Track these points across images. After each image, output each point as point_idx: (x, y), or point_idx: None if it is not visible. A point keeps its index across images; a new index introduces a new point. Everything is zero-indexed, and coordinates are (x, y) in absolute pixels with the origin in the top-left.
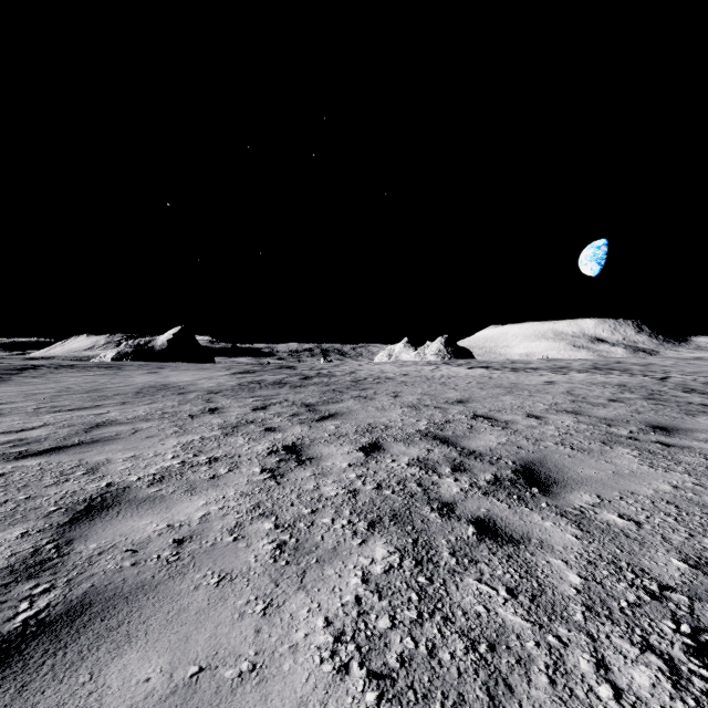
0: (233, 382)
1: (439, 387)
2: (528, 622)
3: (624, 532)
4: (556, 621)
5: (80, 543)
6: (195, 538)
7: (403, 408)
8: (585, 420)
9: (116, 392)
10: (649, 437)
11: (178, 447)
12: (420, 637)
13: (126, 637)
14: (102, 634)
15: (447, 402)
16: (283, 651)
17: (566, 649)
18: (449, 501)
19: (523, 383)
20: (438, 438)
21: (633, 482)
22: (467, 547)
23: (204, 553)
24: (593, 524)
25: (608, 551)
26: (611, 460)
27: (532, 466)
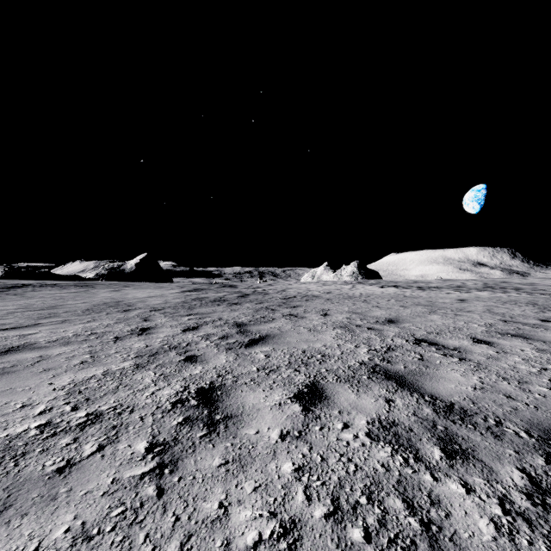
0: (179, 299)
1: (363, 305)
2: None
3: None
4: None
5: None
6: None
7: (335, 329)
8: (546, 348)
9: (69, 309)
10: None
11: (65, 390)
12: None
13: None
14: None
15: (378, 321)
16: None
17: None
18: None
19: (438, 301)
20: (391, 376)
21: None
22: None
23: None
24: None
25: None
26: None
27: None
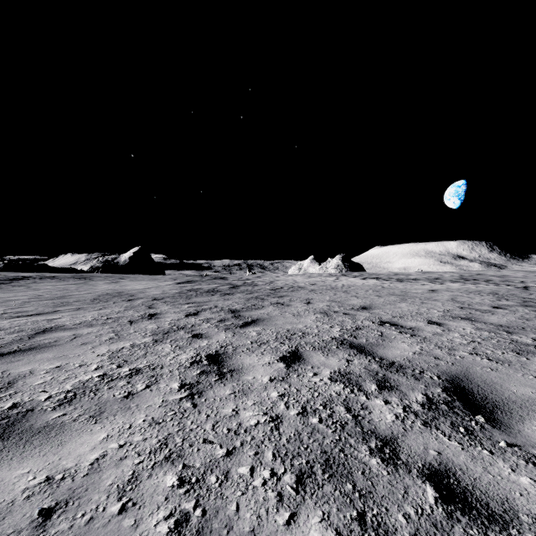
0: (175, 290)
1: (343, 295)
2: None
3: None
4: None
5: None
6: (71, 505)
7: (316, 314)
8: (484, 327)
9: (77, 298)
10: None
11: (106, 356)
12: None
13: None
14: None
15: (353, 308)
16: None
17: None
18: (388, 436)
19: (411, 291)
20: (354, 346)
21: None
22: (437, 531)
23: None
24: None
25: None
26: None
27: (460, 382)
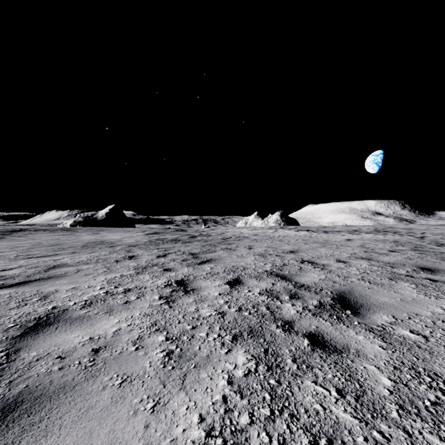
0: (146, 239)
1: (278, 243)
2: (356, 419)
3: (416, 344)
4: (378, 418)
5: (24, 352)
6: (108, 347)
7: (255, 256)
8: (376, 264)
9: (70, 245)
10: (420, 275)
11: (105, 281)
12: (273, 432)
13: (44, 432)
14: (26, 428)
15: (283, 252)
16: (165, 444)
17: (389, 444)
18: (289, 320)
19: (332, 240)
20: (279, 276)
21: (415, 307)
22: (304, 355)
23: (113, 360)
24: (393, 338)
25: (408, 359)
26: (397, 291)
27: (344, 295)
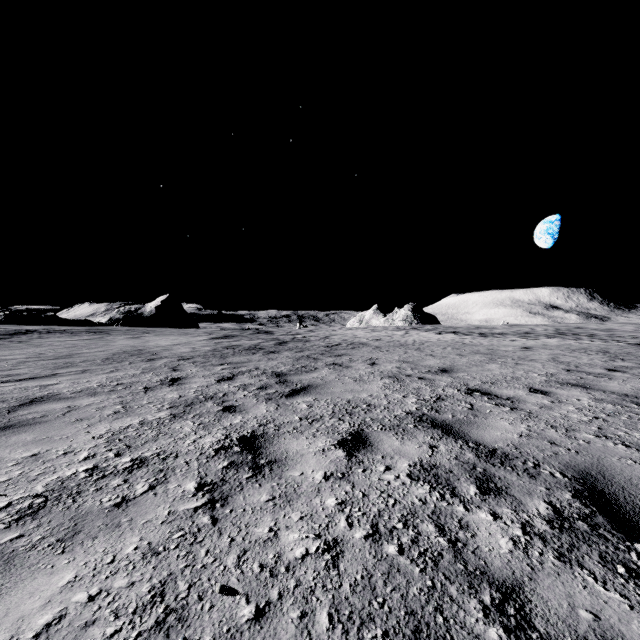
0: (209, 347)
1: (416, 353)
2: None
3: None
4: None
5: None
6: None
7: (383, 379)
8: (604, 397)
9: (86, 358)
10: None
11: (104, 438)
12: None
13: None
14: None
15: (430, 371)
16: None
17: None
18: (507, 581)
19: (500, 349)
20: (437, 425)
21: None
22: None
23: None
24: None
25: None
26: None
27: (595, 482)
